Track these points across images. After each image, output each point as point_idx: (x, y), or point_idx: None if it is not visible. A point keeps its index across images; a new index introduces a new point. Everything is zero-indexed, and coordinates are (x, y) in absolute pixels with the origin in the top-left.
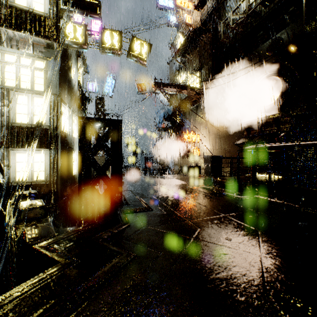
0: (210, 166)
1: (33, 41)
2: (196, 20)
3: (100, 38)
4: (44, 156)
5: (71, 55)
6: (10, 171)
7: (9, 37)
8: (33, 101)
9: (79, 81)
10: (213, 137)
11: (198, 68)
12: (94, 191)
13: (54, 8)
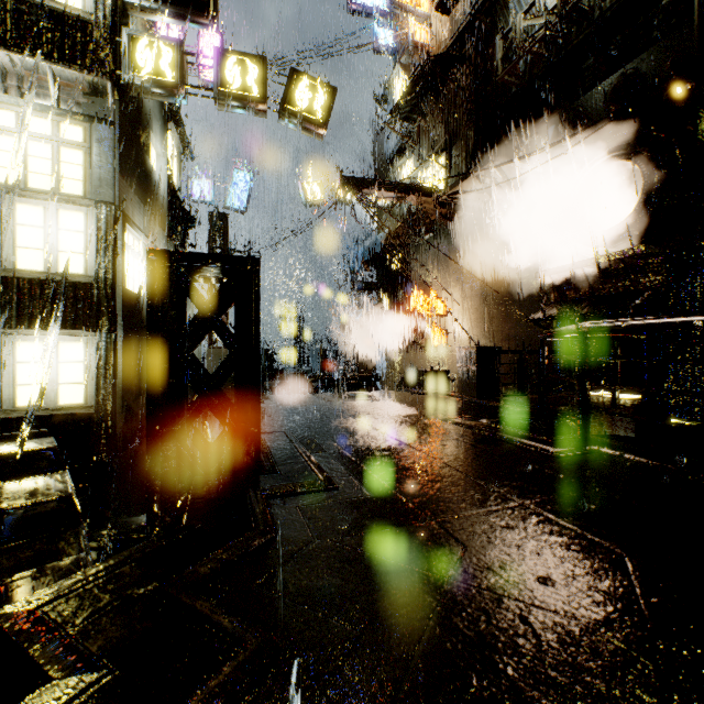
0: (473, 372)
1: (59, 79)
2: (439, 35)
3: (216, 72)
4: (83, 349)
5: (149, 115)
6: (1, 383)
7: (1, 69)
8: (58, 218)
9: (170, 176)
10: (478, 305)
11: (442, 145)
12: (194, 437)
13: (106, 1)
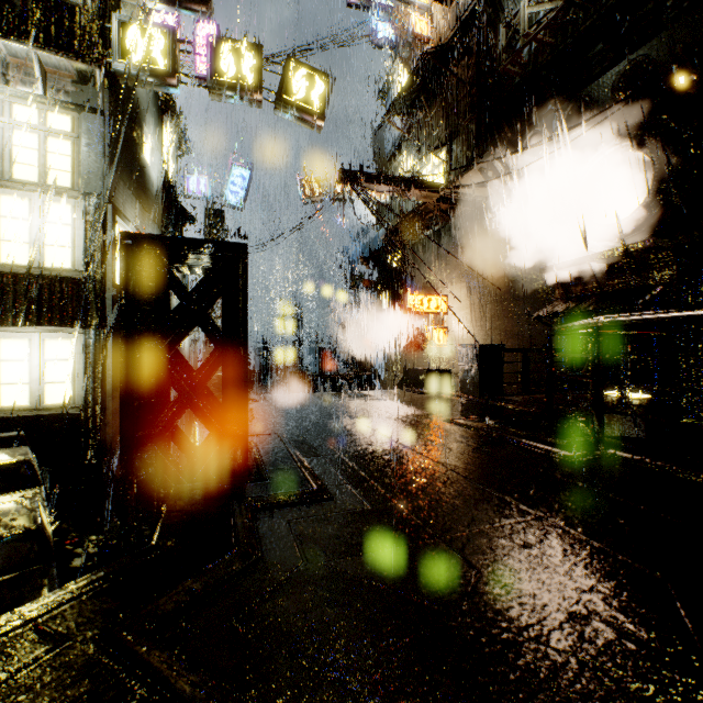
0: (476, 371)
1: (45, 66)
2: (440, 27)
3: (210, 60)
4: (70, 347)
5: (142, 106)
6: None
7: None
8: (44, 211)
9: (166, 171)
10: (480, 303)
11: (443, 140)
12: (179, 440)
13: None
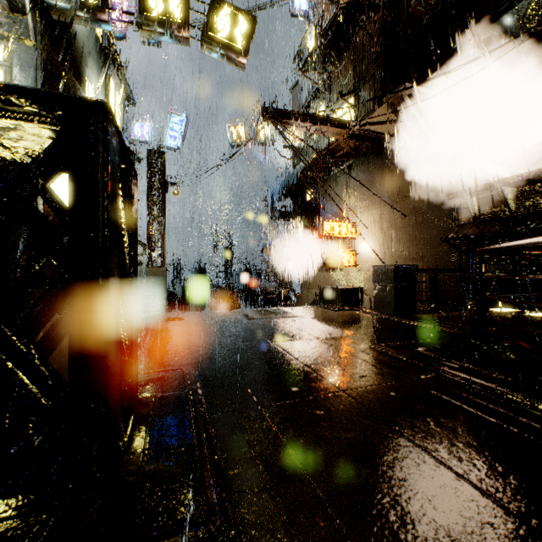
0: (391, 290)
1: None
2: None
3: None
4: None
5: (83, 51)
6: None
7: None
8: None
9: None
10: (386, 228)
11: (351, 88)
12: None
13: None
